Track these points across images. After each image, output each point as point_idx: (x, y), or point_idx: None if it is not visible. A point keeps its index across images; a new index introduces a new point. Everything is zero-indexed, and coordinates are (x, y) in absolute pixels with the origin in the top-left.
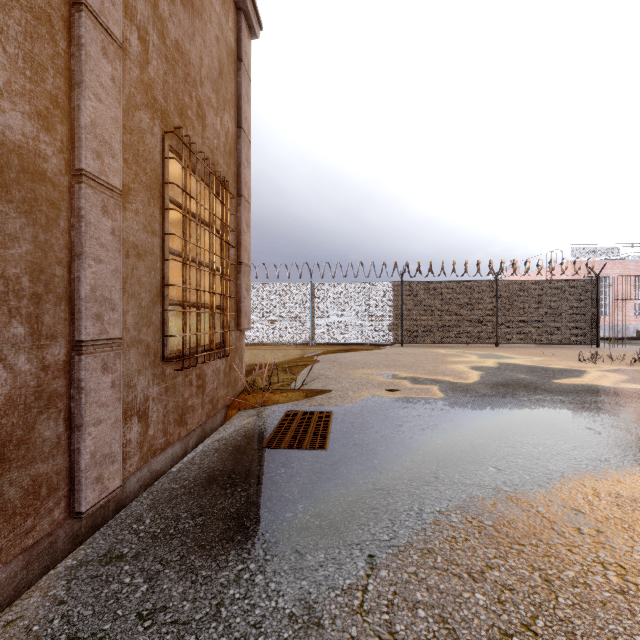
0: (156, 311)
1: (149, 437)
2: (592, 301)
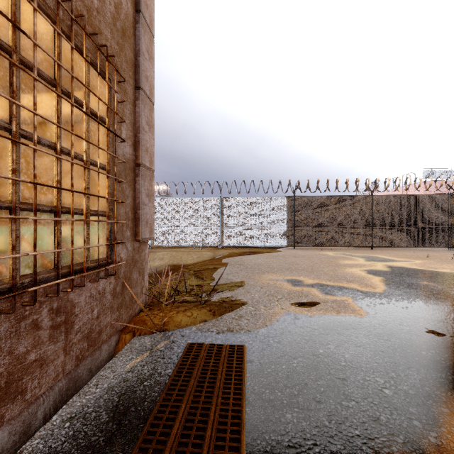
0: None
1: None
2: (451, 212)
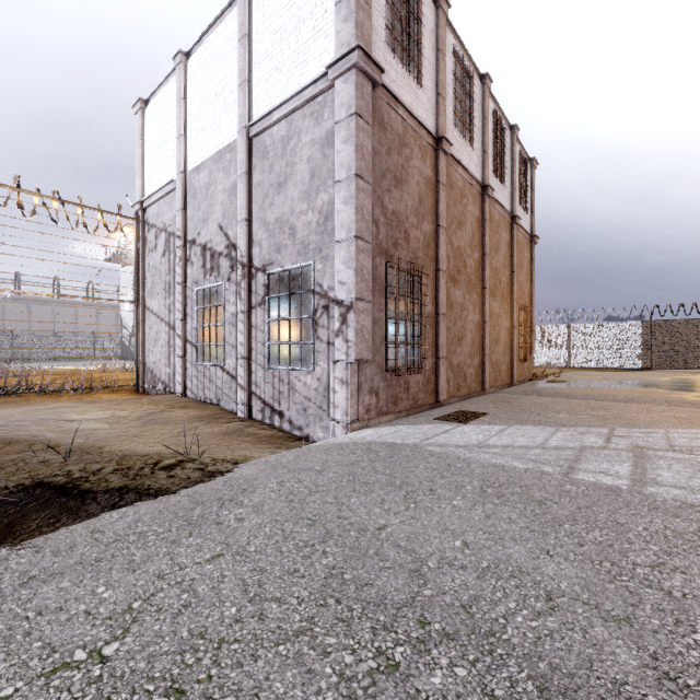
0: (517, 349)
1: (517, 376)
2: None
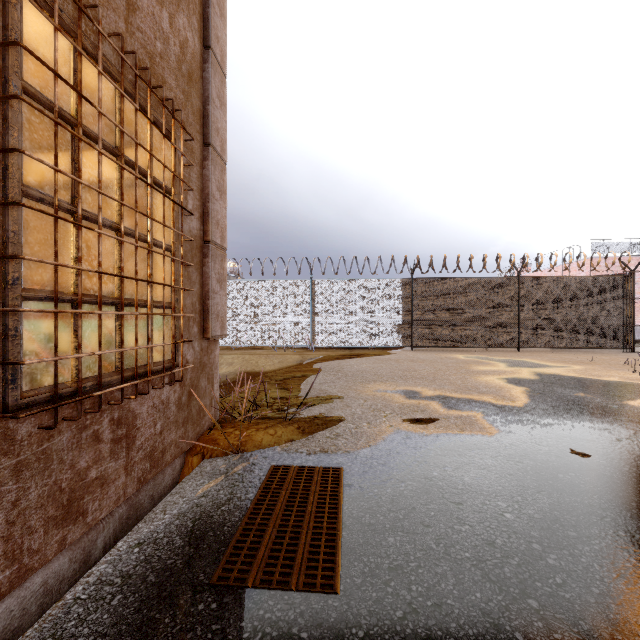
0: None
1: None
2: (627, 300)
